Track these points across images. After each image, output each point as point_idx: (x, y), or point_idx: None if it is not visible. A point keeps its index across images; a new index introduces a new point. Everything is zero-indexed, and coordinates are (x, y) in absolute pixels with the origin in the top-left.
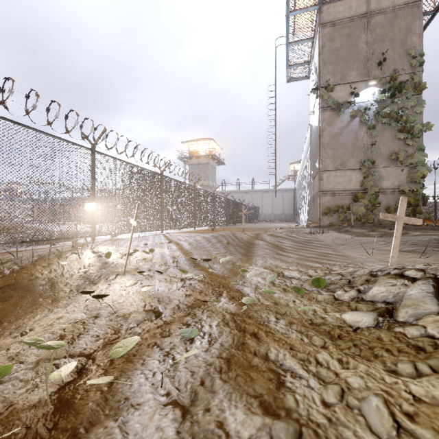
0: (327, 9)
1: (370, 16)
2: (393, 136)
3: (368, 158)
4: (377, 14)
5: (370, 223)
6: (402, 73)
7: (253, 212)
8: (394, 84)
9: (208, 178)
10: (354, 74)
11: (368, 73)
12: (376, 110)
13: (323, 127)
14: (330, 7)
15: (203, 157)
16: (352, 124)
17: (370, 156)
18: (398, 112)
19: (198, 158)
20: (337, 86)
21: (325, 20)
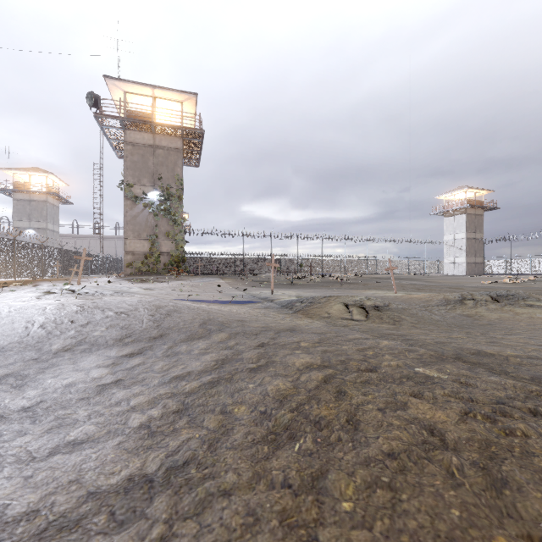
0: (129, 134)
1: (156, 148)
2: (168, 222)
3: (154, 234)
4: (159, 148)
5: (155, 272)
6: (173, 187)
7: (111, 262)
8: (168, 192)
9: (45, 220)
10: (146, 181)
11: (154, 182)
12: (157, 206)
13: (127, 210)
14: (131, 133)
15: (37, 193)
16: (145, 211)
17: (156, 232)
18: (169, 209)
19: (30, 192)
20: (136, 185)
21: (128, 140)
